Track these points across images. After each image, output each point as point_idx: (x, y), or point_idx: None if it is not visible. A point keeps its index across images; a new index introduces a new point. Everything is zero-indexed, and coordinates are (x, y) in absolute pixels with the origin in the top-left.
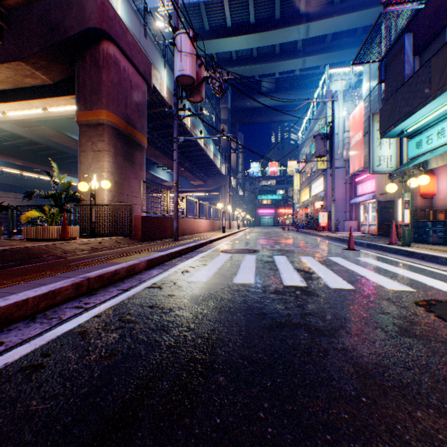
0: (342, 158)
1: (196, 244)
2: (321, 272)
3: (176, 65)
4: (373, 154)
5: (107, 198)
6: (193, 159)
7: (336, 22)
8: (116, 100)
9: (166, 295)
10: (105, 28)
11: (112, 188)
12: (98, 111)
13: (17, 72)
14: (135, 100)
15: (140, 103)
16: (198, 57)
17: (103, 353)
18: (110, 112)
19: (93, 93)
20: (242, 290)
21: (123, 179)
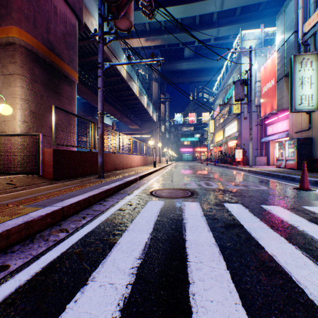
0: (254, 104)
1: (120, 183)
2: None
3: None
4: (295, 93)
5: (19, 128)
6: (131, 107)
7: None
8: (33, 19)
9: None
10: None
11: (26, 118)
12: (8, 27)
13: None
14: (61, 28)
15: (67, 34)
16: None
17: None
18: (22, 30)
19: (1, 6)
20: None
21: (43, 110)
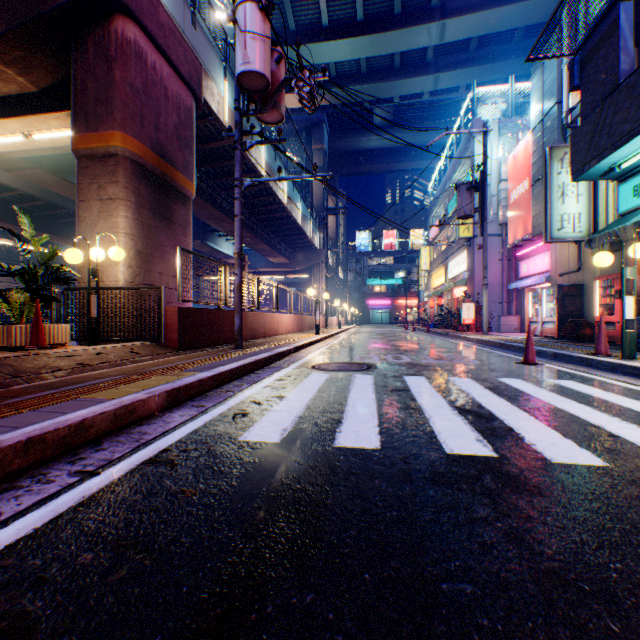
0: (497, 222)
1: (270, 354)
2: (508, 416)
3: (237, 55)
4: (551, 211)
5: (123, 277)
6: (272, 224)
7: (486, 18)
8: (140, 116)
9: (176, 494)
10: None
11: (131, 262)
12: (108, 133)
13: None
14: (173, 120)
15: (181, 126)
16: (275, 45)
17: None
18: (127, 135)
19: (99, 102)
20: (358, 474)
21: (152, 248)
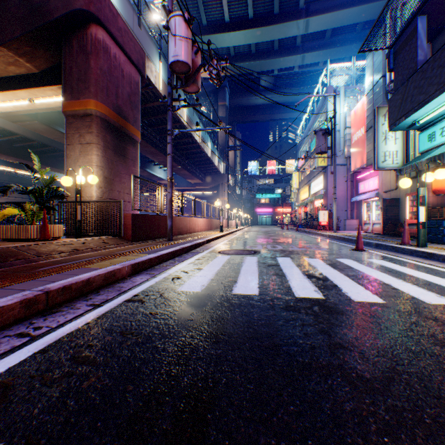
0: (343, 155)
1: (192, 244)
2: (336, 279)
3: (170, 50)
4: (378, 150)
5: (95, 194)
6: (191, 157)
7: (337, 16)
8: (106, 89)
9: (147, 314)
10: (93, 11)
11: (101, 184)
12: (86, 100)
13: None
14: (127, 90)
15: (132, 94)
16: (194, 43)
17: (15, 440)
18: (98, 102)
19: (80, 81)
20: (245, 306)
21: (113, 175)
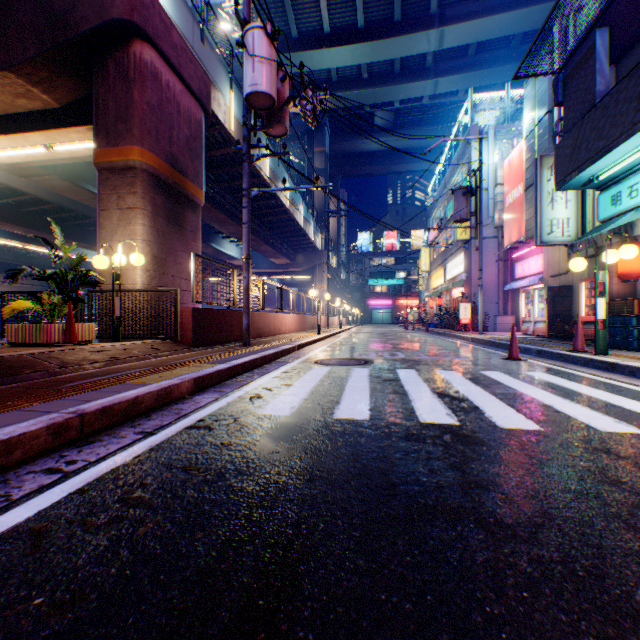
0: (493, 224)
1: (277, 350)
2: (478, 398)
3: (246, 77)
4: (541, 217)
5: (140, 280)
6: (275, 226)
7: (484, 25)
8: (156, 131)
9: (217, 444)
10: (138, 21)
11: (148, 266)
12: (127, 147)
13: (3, 88)
14: (184, 133)
15: (192, 138)
16: (280, 66)
17: (58, 594)
18: (145, 150)
19: (119, 120)
20: (350, 434)
21: (166, 253)
